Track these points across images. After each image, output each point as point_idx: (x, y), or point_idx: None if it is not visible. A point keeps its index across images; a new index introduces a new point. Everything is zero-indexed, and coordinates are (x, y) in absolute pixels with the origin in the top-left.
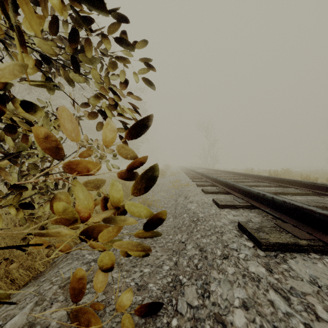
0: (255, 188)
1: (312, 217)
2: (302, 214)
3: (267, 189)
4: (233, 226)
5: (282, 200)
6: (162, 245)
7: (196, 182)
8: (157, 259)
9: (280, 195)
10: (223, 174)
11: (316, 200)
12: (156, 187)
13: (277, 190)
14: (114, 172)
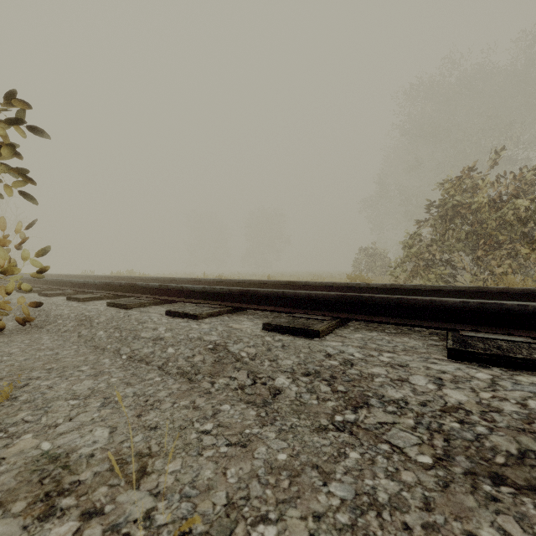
0: None
1: (112, 286)
2: (108, 286)
3: None
4: (63, 300)
5: (99, 281)
6: None
7: None
8: None
9: None
10: None
11: None
12: None
13: None
14: None
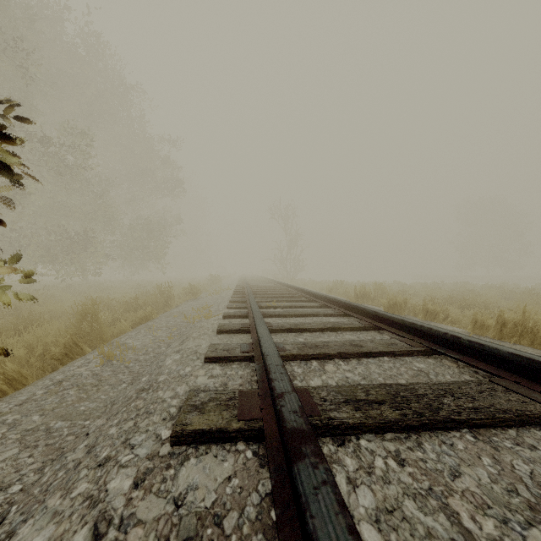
0: (308, 320)
1: None
2: None
3: (316, 323)
4: (184, 398)
5: (263, 353)
6: (54, 442)
7: (231, 309)
8: (16, 471)
9: (327, 332)
10: (291, 292)
11: (358, 341)
12: (163, 319)
13: (328, 324)
14: (116, 290)
